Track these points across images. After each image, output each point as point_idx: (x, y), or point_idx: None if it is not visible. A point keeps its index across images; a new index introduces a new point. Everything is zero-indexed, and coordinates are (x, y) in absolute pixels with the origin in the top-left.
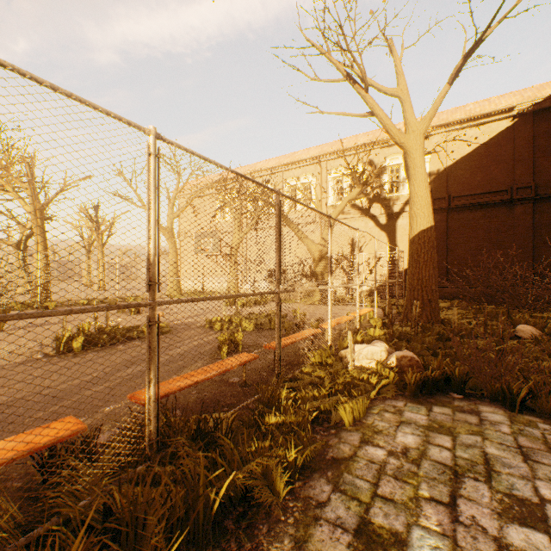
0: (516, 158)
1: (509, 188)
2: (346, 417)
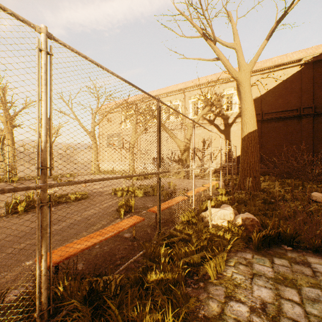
0: (302, 90)
1: (298, 108)
2: (211, 272)
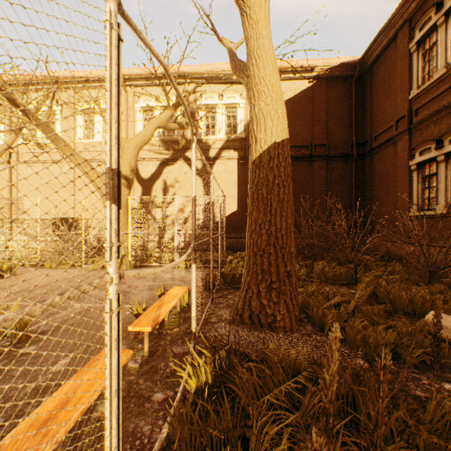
0: (314, 117)
1: (309, 145)
2: None
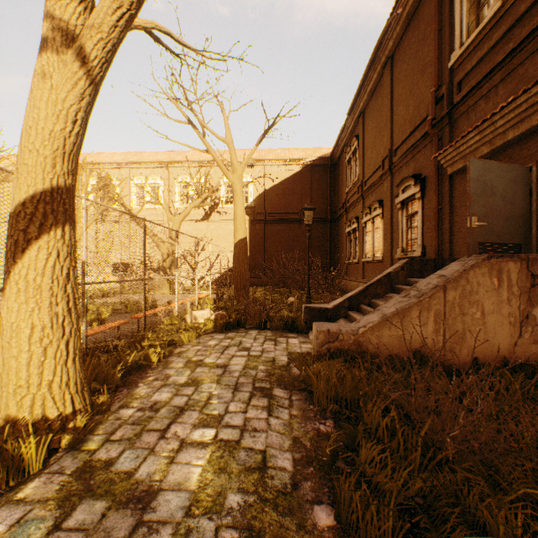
0: (303, 193)
1: (299, 212)
2: (185, 339)
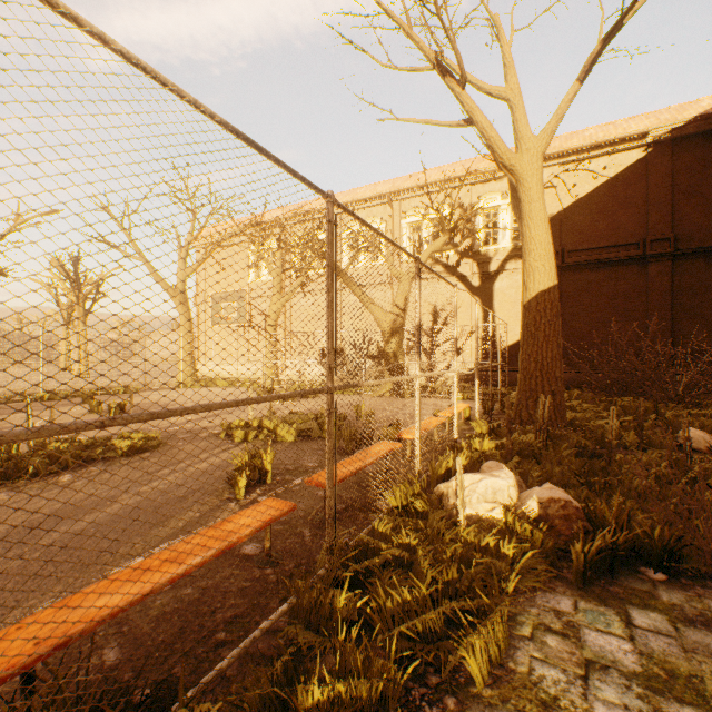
0: (649, 201)
1: (641, 241)
2: (477, 665)
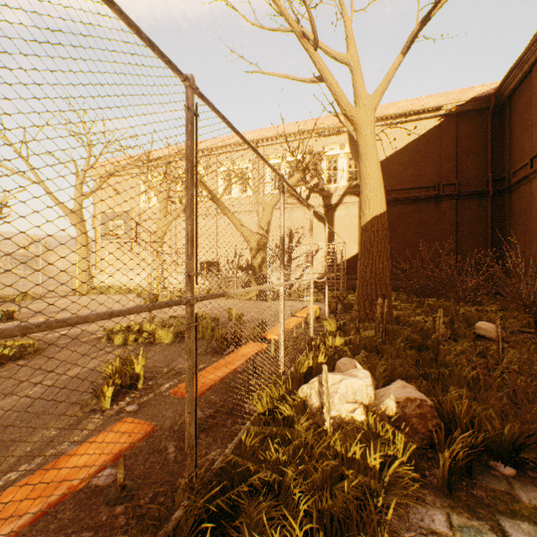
0: (442, 156)
1: (436, 185)
2: None
